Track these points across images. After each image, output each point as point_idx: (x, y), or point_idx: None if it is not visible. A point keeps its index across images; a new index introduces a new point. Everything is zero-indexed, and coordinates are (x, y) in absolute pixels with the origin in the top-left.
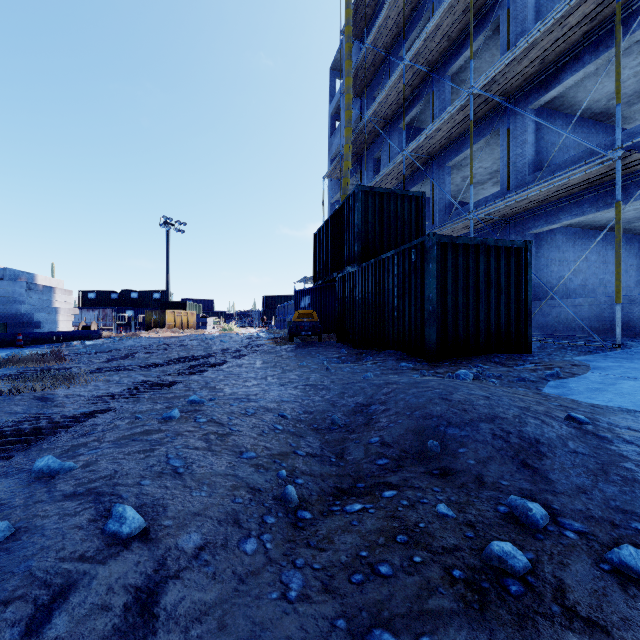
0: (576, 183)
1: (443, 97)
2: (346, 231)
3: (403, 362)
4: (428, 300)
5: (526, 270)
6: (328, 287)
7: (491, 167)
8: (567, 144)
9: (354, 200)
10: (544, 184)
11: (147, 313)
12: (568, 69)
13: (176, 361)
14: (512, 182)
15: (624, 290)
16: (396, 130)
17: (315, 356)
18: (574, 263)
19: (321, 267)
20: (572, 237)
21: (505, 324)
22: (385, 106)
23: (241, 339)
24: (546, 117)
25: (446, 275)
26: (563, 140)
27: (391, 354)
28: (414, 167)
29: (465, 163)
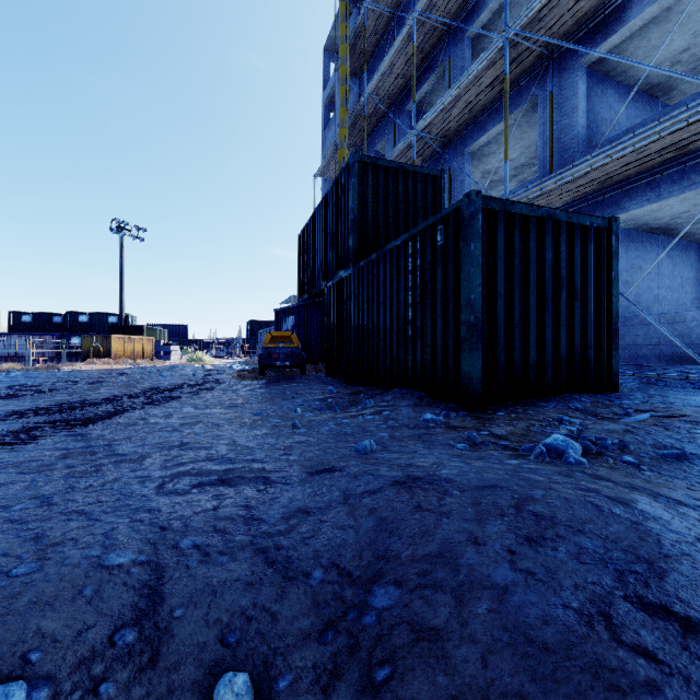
0: (658, 149)
1: (462, 64)
2: (338, 222)
3: (425, 411)
4: (467, 305)
5: (610, 263)
6: (316, 303)
7: (518, 159)
8: (619, 121)
9: (348, 175)
10: (618, 147)
11: (85, 339)
12: (637, 3)
13: (29, 413)
14: (555, 164)
15: (680, 309)
16: (403, 113)
17: (289, 397)
18: (627, 273)
19: (307, 277)
20: (625, 240)
21: (580, 347)
22: (389, 80)
23: (195, 372)
24: (596, 83)
25: (495, 265)
26: (615, 115)
27: (403, 395)
28: (425, 154)
29: (488, 151)
